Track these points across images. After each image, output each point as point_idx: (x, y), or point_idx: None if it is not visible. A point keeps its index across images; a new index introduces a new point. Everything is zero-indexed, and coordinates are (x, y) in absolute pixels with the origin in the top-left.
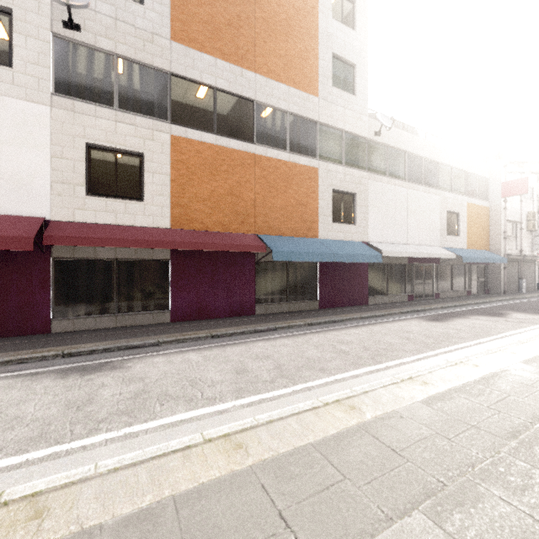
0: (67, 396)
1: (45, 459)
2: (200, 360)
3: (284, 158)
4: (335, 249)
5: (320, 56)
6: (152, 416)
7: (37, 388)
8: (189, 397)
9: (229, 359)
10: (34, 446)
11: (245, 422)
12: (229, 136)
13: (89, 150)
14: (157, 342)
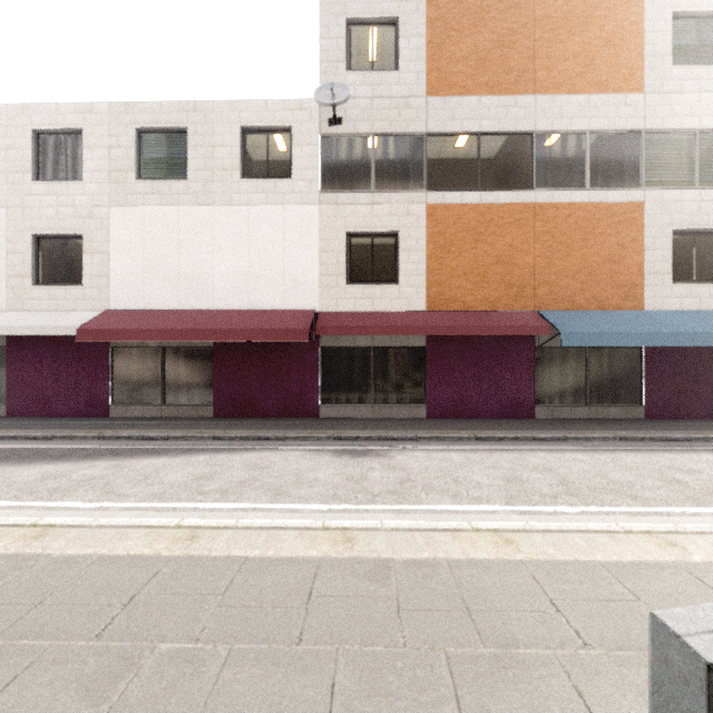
0: (345, 471)
1: (341, 511)
2: (463, 461)
3: (580, 200)
4: (677, 326)
5: (647, 27)
6: (418, 501)
7: (321, 461)
8: (453, 492)
9: (498, 465)
10: (331, 501)
11: (516, 524)
12: (497, 188)
13: (349, 239)
14: (414, 437)
